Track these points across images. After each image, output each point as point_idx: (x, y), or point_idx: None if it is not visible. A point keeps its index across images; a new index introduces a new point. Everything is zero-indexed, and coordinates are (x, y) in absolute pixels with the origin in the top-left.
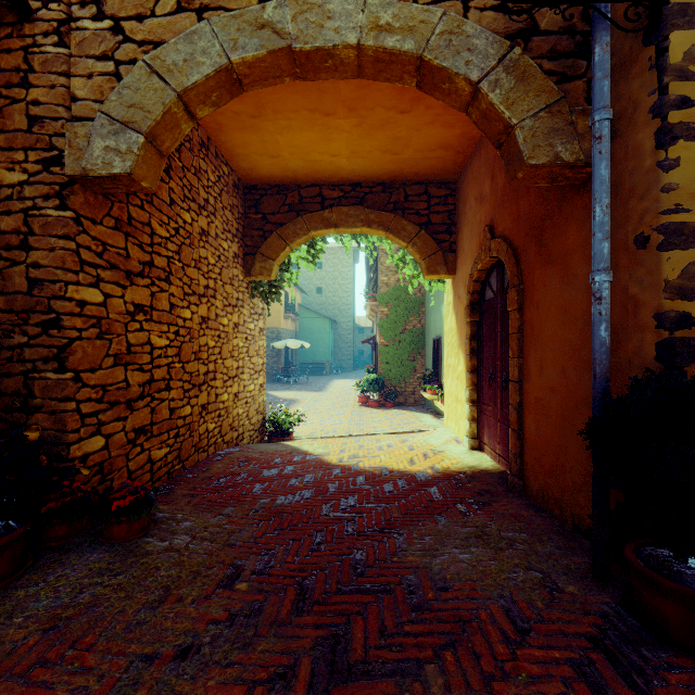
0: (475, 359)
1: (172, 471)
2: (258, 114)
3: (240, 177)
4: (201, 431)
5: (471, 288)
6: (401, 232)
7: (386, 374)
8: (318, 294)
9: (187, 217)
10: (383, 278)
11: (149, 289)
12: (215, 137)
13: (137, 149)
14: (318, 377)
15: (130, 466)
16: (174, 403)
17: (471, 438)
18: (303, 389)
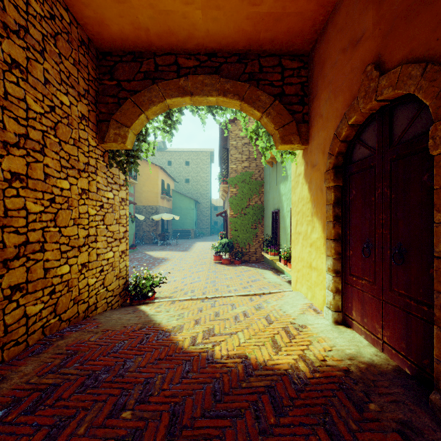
0: (338, 227)
1: None
2: None
3: (90, 37)
4: (10, 320)
5: (337, 149)
6: (255, 102)
7: (234, 238)
8: (186, 183)
9: None
10: (233, 166)
11: None
12: None
13: None
14: (186, 240)
15: None
16: None
17: (335, 310)
18: (173, 249)
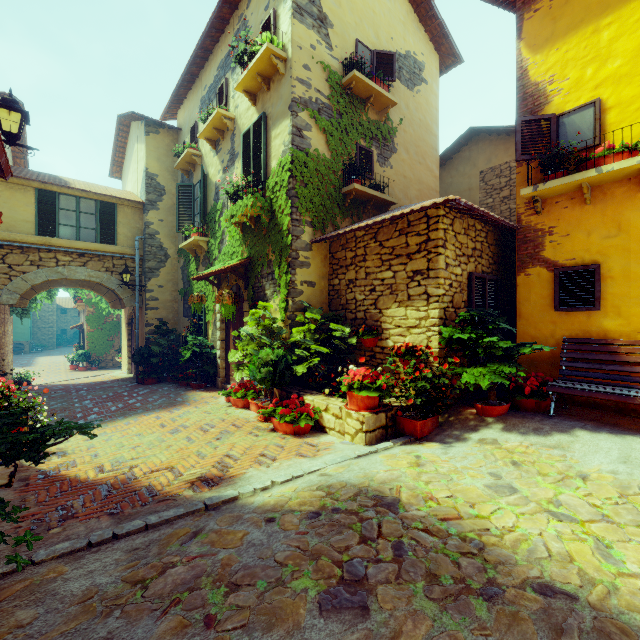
0: (130, 342)
1: None
2: None
3: None
4: None
5: (128, 318)
6: (100, 291)
7: (92, 349)
8: None
9: None
10: None
11: None
12: None
13: (18, 298)
14: (17, 356)
15: None
16: None
17: (129, 370)
18: None
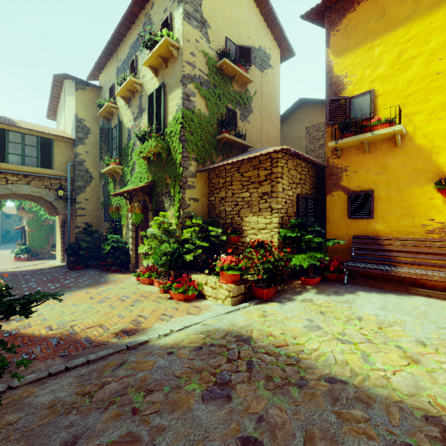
0: (63, 240)
1: None
2: None
3: None
4: None
5: (62, 222)
6: (39, 202)
7: (32, 245)
8: None
9: None
10: None
11: None
12: None
13: None
14: None
15: None
16: None
17: (62, 260)
18: None
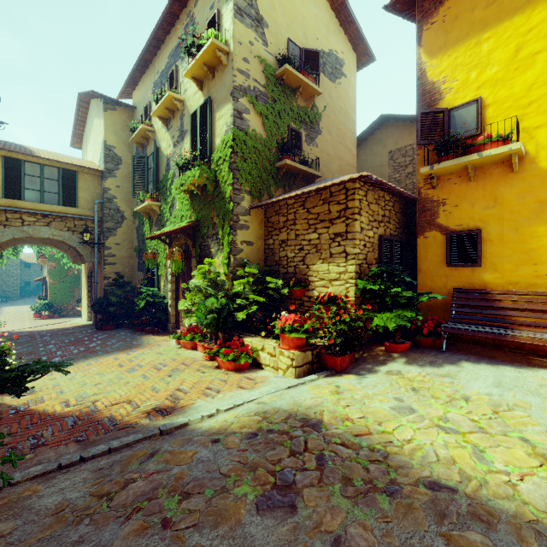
0: (90, 293)
1: None
2: None
3: None
4: None
5: (88, 272)
6: (62, 248)
7: (54, 300)
8: None
9: None
10: None
11: None
12: None
13: None
14: None
15: None
16: None
17: (89, 318)
18: None
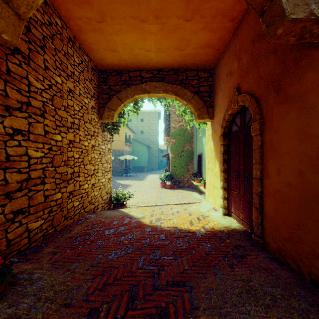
0: (225, 165)
1: (46, 234)
2: (102, 20)
3: (96, 64)
4: (69, 207)
5: (224, 125)
6: (184, 96)
7: (174, 172)
8: (141, 134)
9: (58, 80)
10: (173, 125)
11: (26, 120)
12: (78, 36)
13: None
14: (141, 173)
15: (9, 236)
16: (48, 192)
17: (224, 208)
18: (133, 179)
